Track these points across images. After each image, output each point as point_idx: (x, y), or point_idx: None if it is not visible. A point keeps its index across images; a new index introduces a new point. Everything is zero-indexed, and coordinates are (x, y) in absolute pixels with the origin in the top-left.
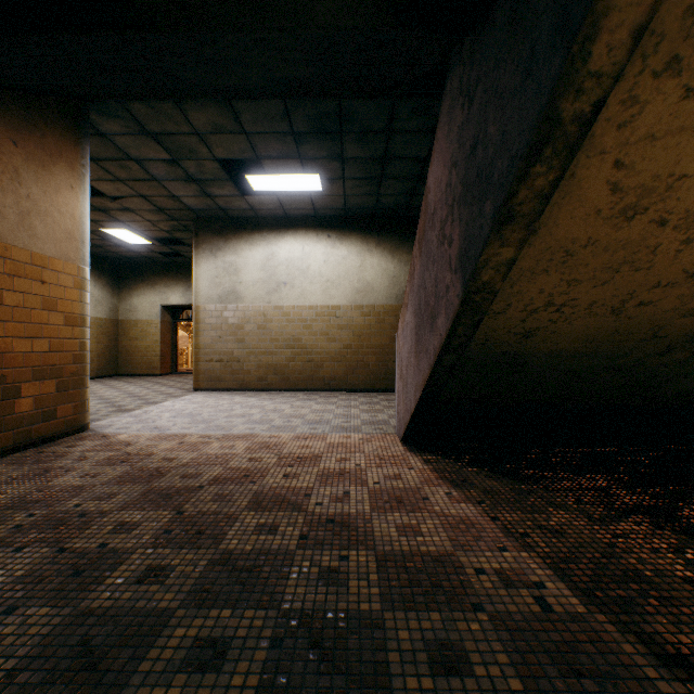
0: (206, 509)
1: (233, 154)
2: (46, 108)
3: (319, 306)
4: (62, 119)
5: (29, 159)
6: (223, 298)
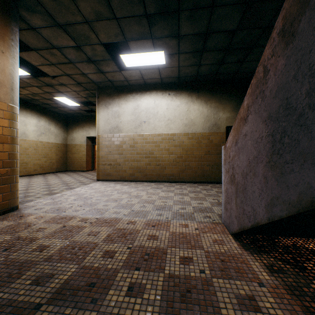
0: None
1: (111, 38)
2: None
3: (163, 134)
4: None
5: None
6: (112, 131)
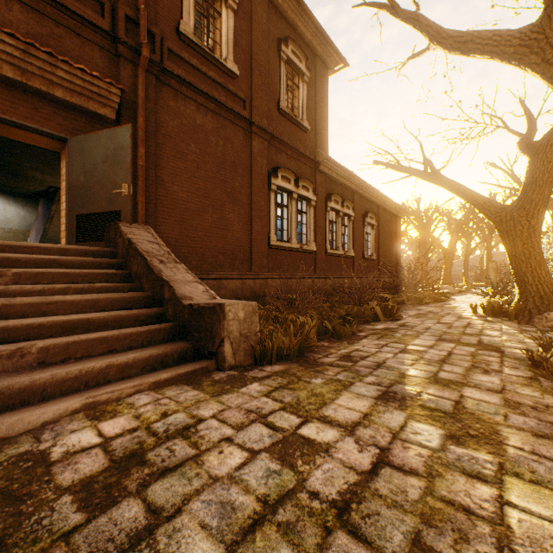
0: None
1: None
2: None
3: None
4: None
5: None
6: None
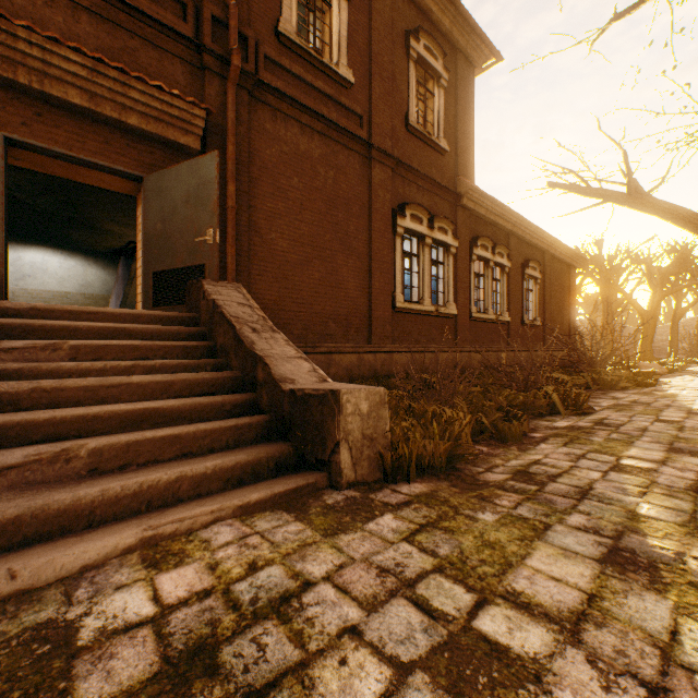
0: None
1: None
2: None
3: (56, 291)
4: None
5: None
6: None
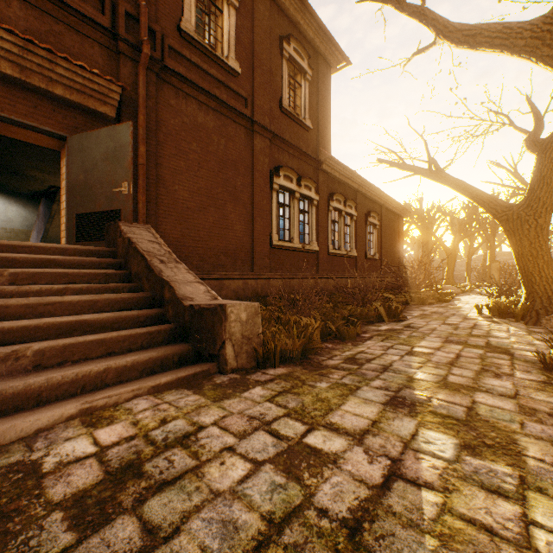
0: None
1: None
2: None
3: None
4: None
5: None
6: None
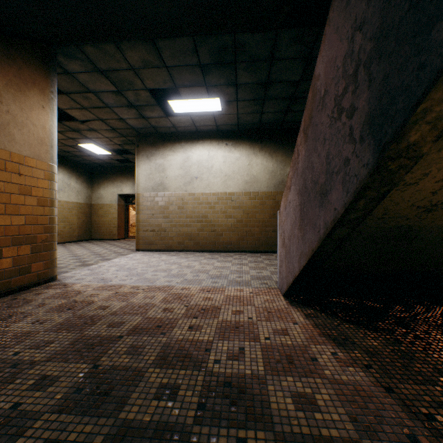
0: (119, 362)
1: (159, 84)
2: (22, 49)
3: (219, 193)
4: (35, 58)
5: (9, 85)
6: (155, 188)
